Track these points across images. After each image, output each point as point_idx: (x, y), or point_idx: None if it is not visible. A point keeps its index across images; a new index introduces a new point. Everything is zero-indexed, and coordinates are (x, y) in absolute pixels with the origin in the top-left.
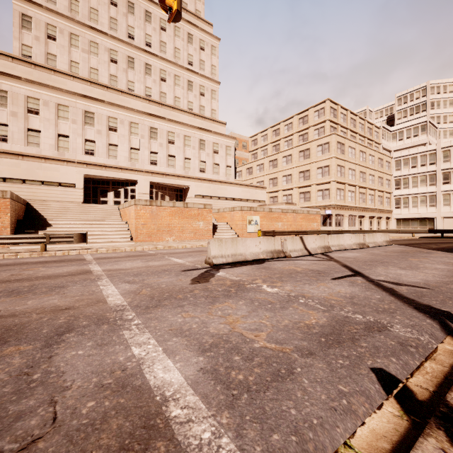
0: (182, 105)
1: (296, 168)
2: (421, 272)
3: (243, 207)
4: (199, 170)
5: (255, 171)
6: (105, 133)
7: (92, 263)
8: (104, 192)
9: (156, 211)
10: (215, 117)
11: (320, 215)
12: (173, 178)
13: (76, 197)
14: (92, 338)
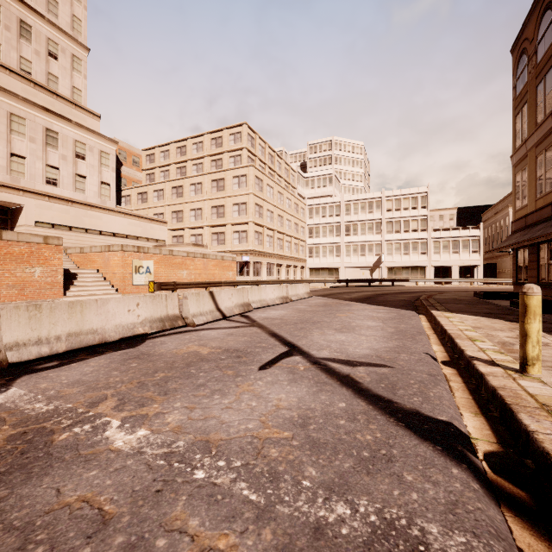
0: (5, 58)
1: (207, 201)
2: (361, 335)
3: (126, 245)
4: (46, 180)
5: (152, 199)
6: None
7: None
8: None
9: None
10: (80, 101)
11: (237, 262)
12: None
13: None
14: None
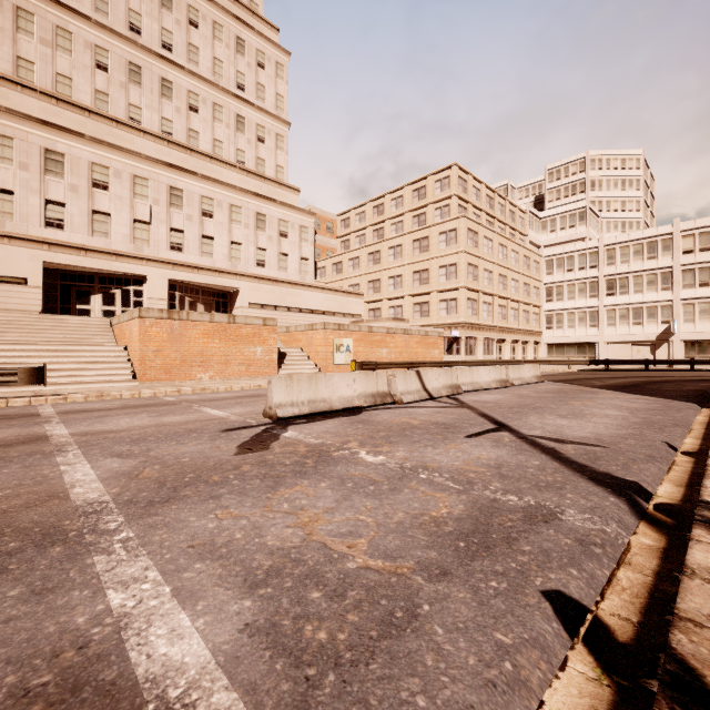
0: (226, 154)
1: (408, 266)
2: (589, 422)
3: (328, 323)
4: (256, 262)
5: (347, 268)
6: (86, 191)
7: (52, 422)
8: (84, 294)
9: (179, 328)
10: (282, 179)
11: (444, 338)
12: (210, 274)
13: (27, 302)
14: (23, 579)
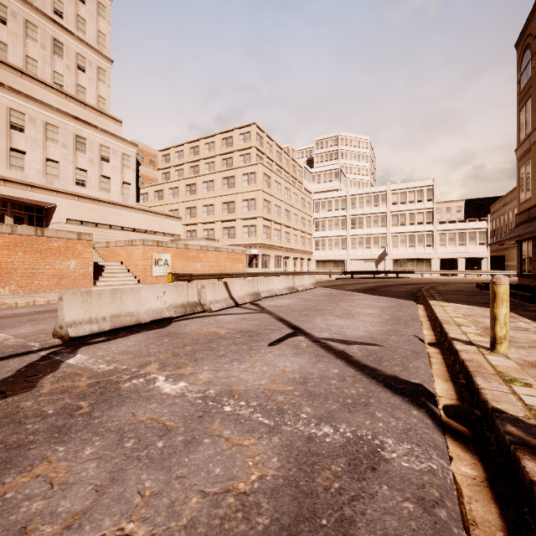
0: (41, 73)
1: (219, 198)
2: (359, 321)
3: (147, 240)
4: (76, 181)
5: (168, 196)
6: None
7: None
8: None
9: None
10: (104, 109)
11: (246, 255)
12: (21, 187)
13: None
14: None
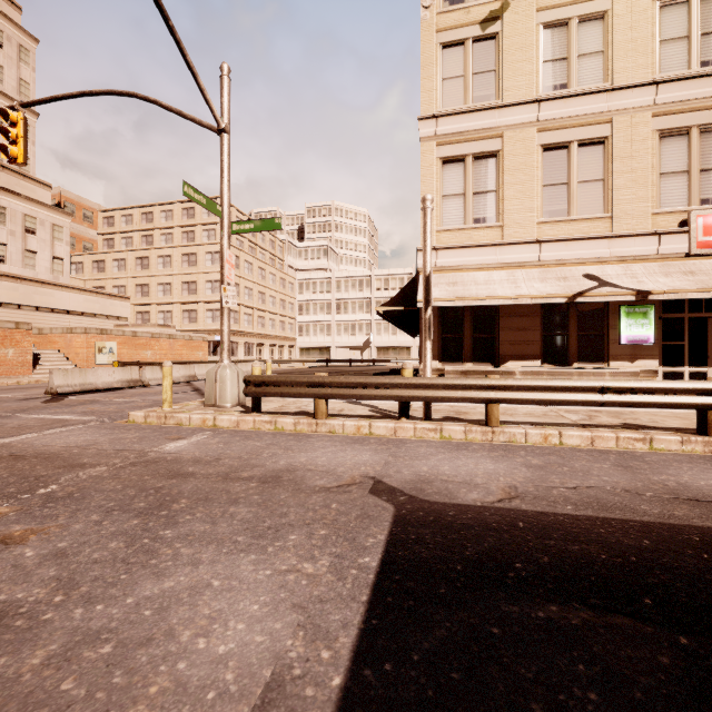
0: None
1: (178, 276)
2: None
3: (90, 328)
4: None
5: (111, 268)
6: None
7: None
8: None
9: None
10: (28, 170)
11: (211, 342)
12: None
13: None
14: None
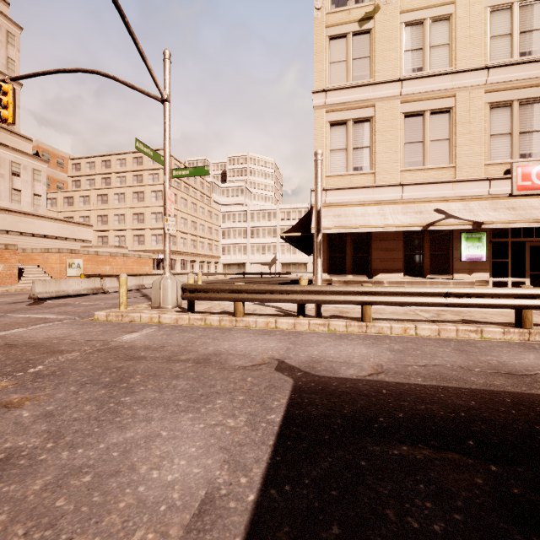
0: None
1: (130, 209)
2: None
3: (62, 249)
4: None
5: (78, 203)
6: None
7: None
8: None
9: None
10: (14, 127)
11: (155, 259)
12: None
13: None
14: None
